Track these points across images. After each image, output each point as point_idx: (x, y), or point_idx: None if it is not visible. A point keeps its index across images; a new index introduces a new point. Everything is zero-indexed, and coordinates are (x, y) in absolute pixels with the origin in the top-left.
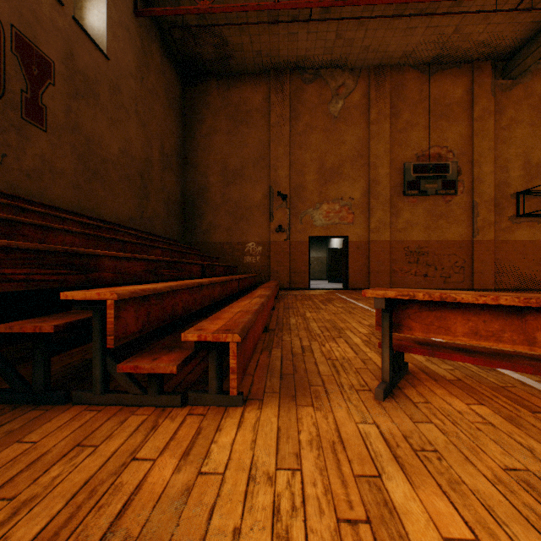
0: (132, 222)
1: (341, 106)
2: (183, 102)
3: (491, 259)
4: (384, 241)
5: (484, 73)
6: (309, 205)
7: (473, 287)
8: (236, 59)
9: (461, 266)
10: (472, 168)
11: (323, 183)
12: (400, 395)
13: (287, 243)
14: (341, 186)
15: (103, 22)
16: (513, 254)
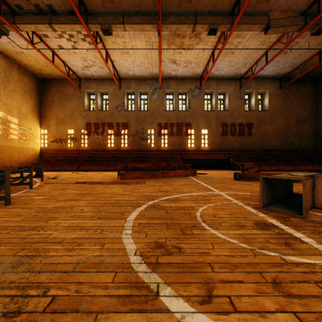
0: (278, 147)
1: None
2: (316, 91)
3: None
4: None
5: None
6: None
7: None
8: None
9: None
10: None
11: None
12: None
13: None
14: None
15: (267, 102)
16: None
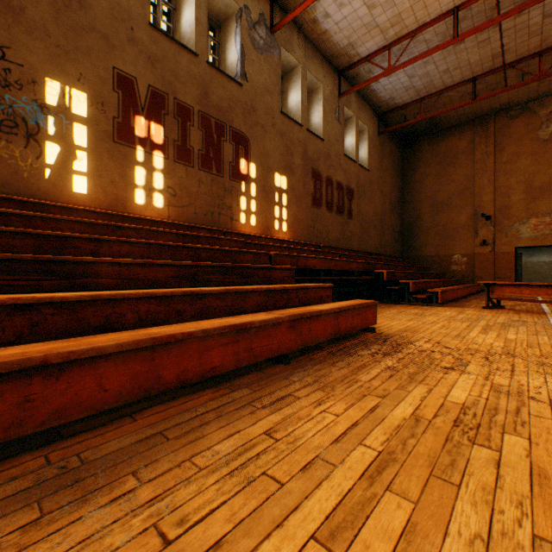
0: (376, 250)
1: (551, 129)
2: (401, 161)
3: None
4: None
5: None
6: (514, 221)
7: None
8: (443, 123)
9: None
10: None
11: (530, 201)
12: (490, 309)
13: (491, 253)
14: (551, 200)
15: (366, 153)
16: None
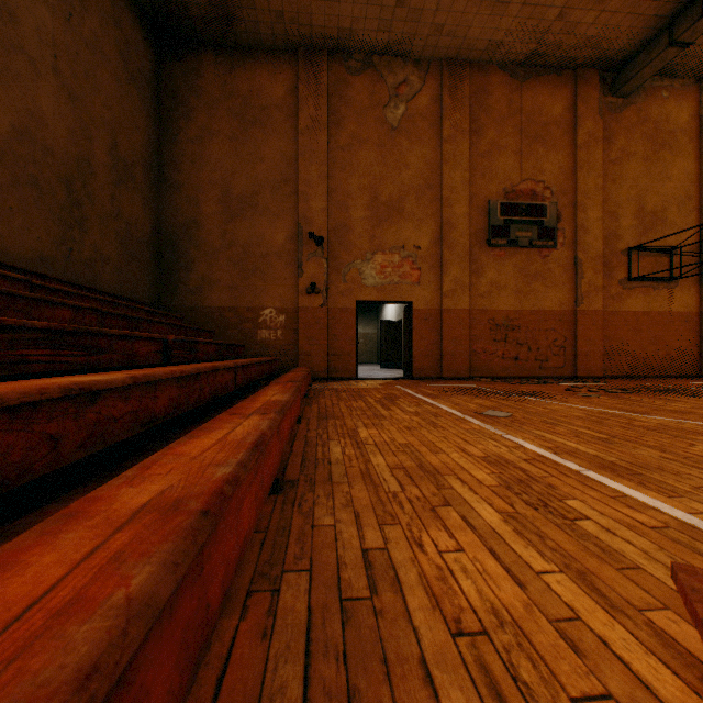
0: (45, 265)
1: (402, 113)
2: (158, 83)
3: (598, 336)
4: (461, 309)
5: (590, 86)
6: (357, 255)
7: (577, 374)
8: (244, 22)
9: (562, 346)
10: (576, 213)
11: (376, 224)
12: None
13: (324, 310)
14: (402, 229)
15: None
16: (624, 329)
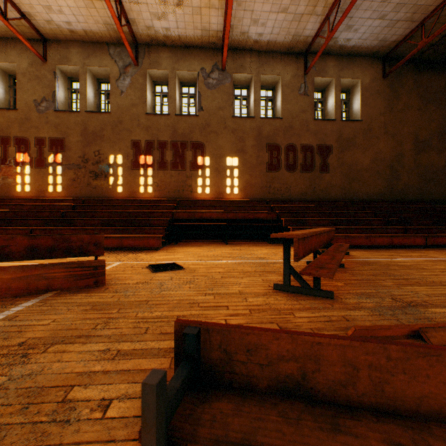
0: (380, 196)
1: None
2: None
3: None
4: None
5: None
6: None
7: None
8: None
9: None
10: None
11: None
12: None
13: None
14: None
15: (359, 104)
16: None
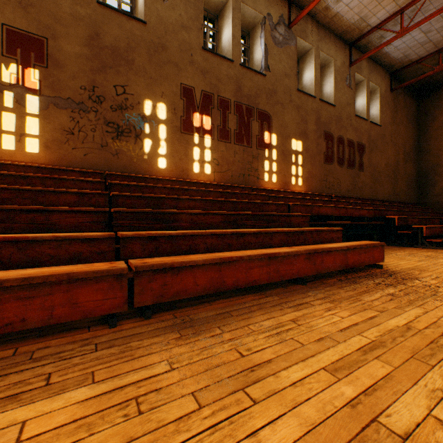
0: (389, 197)
1: None
2: (417, 112)
3: None
4: None
5: None
6: None
7: None
8: None
9: None
10: None
11: None
12: None
13: None
14: None
15: (377, 110)
16: None
